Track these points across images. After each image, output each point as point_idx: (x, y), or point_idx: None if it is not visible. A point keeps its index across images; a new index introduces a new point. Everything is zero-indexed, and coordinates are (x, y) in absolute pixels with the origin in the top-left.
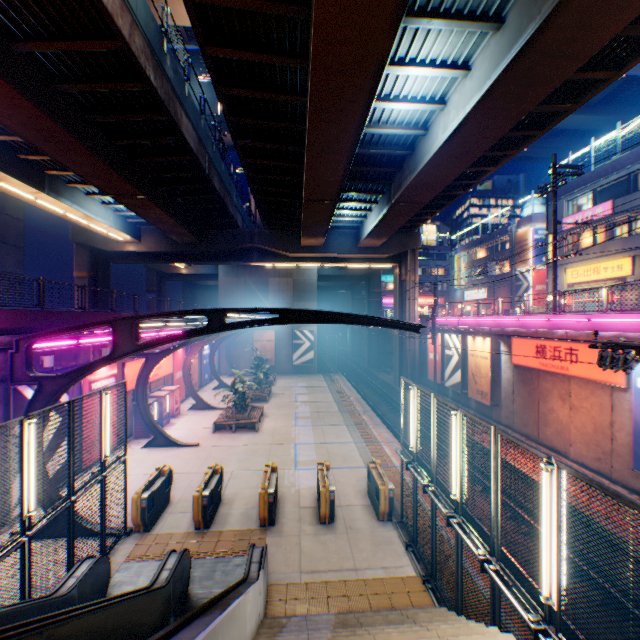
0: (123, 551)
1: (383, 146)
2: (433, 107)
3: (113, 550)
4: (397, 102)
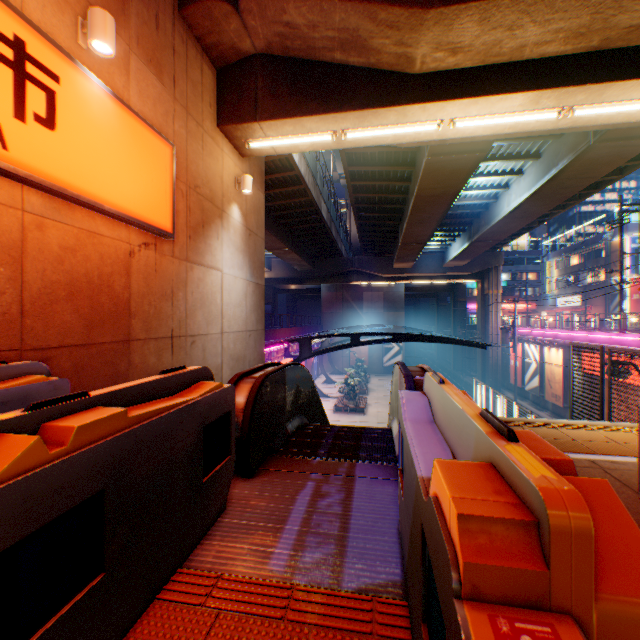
0: None
1: (462, 207)
2: (499, 190)
3: None
4: (471, 190)
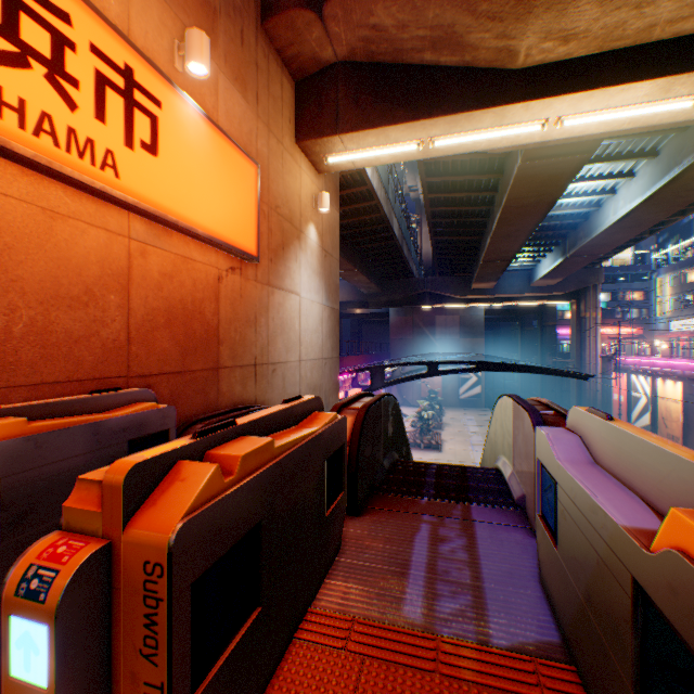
0: None
1: (556, 218)
2: (602, 196)
3: None
4: (568, 197)
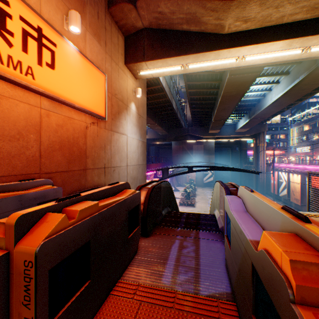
0: None
1: (246, 101)
2: (266, 92)
3: None
4: (251, 92)
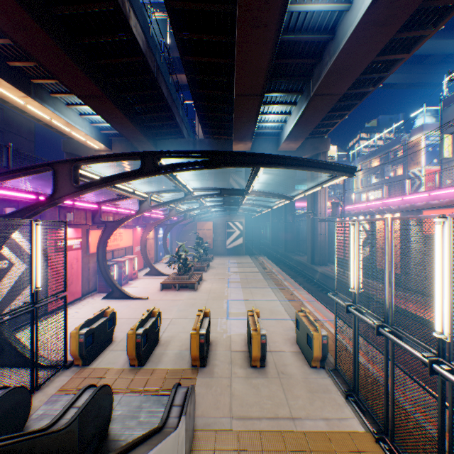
0: (57, 383)
1: (306, 32)
2: None
3: (48, 382)
4: None
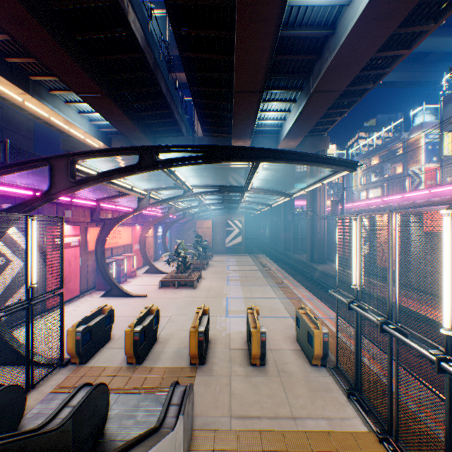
0: (53, 382)
1: (306, 27)
2: None
3: (44, 380)
4: None
